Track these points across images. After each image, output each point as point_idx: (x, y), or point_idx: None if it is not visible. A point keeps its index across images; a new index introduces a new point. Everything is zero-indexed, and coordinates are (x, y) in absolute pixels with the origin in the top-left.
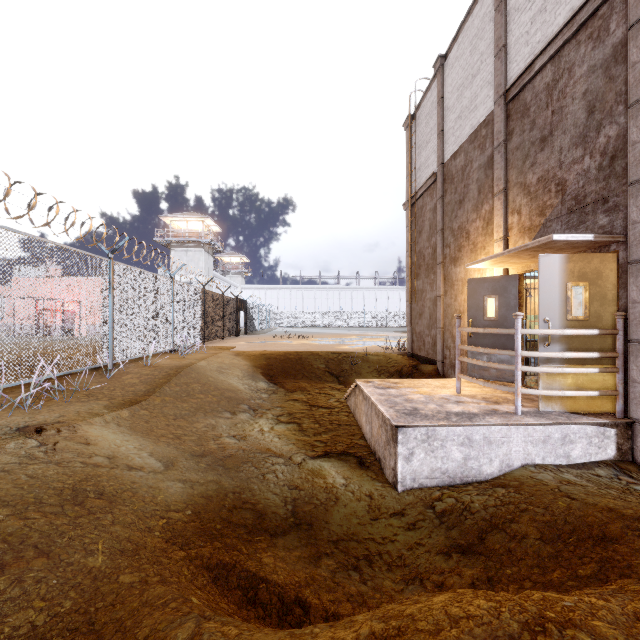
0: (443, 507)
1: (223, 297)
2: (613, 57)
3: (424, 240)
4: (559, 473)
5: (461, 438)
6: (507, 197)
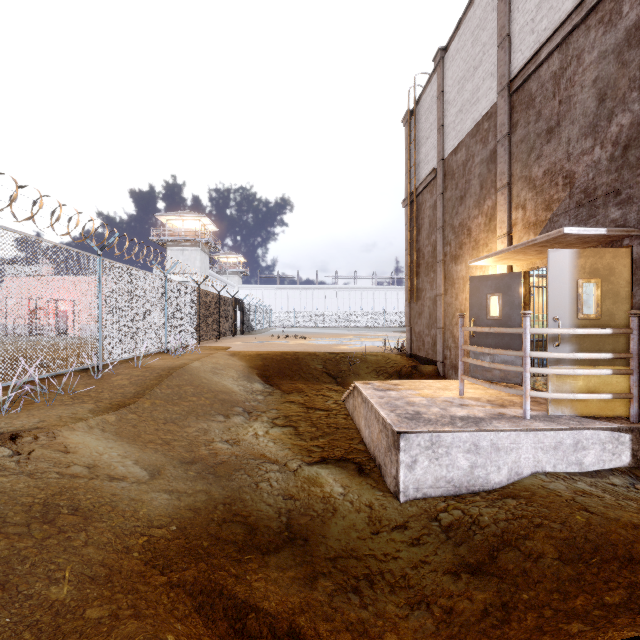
0: (449, 520)
1: (219, 296)
2: (626, 41)
3: (424, 238)
4: (572, 482)
5: (467, 445)
6: (511, 192)
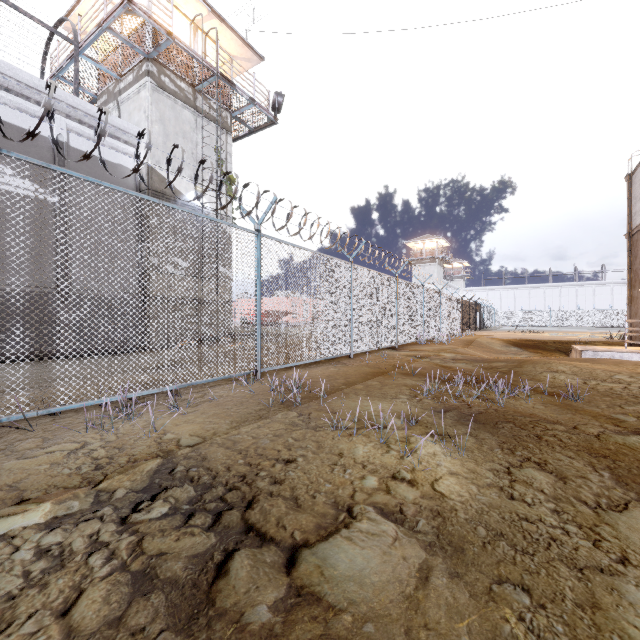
0: None
1: (469, 303)
2: None
3: (637, 263)
4: None
5: (609, 356)
6: None
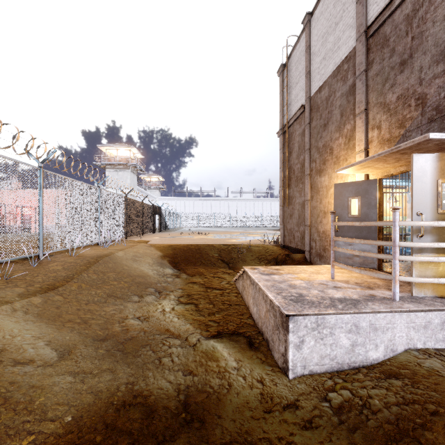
0: (339, 402)
1: (142, 204)
2: None
3: (294, 158)
4: (444, 359)
5: (349, 325)
6: (367, 116)
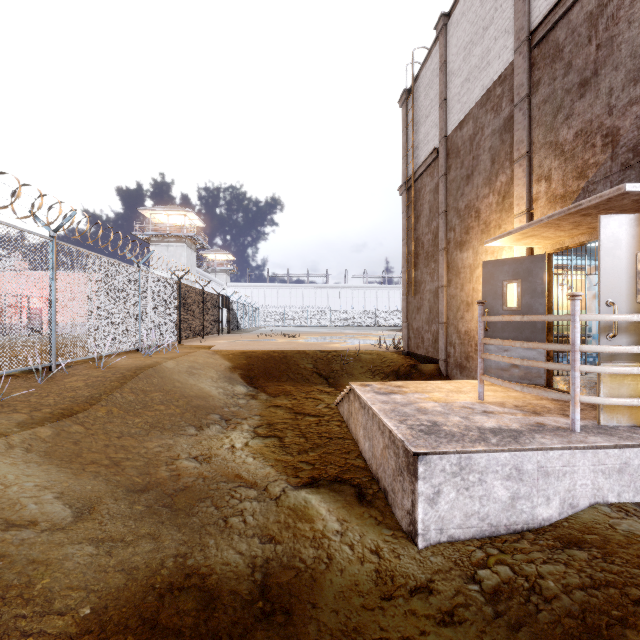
0: (495, 584)
1: (203, 292)
2: None
3: (423, 226)
4: None
5: (507, 469)
6: (531, 162)
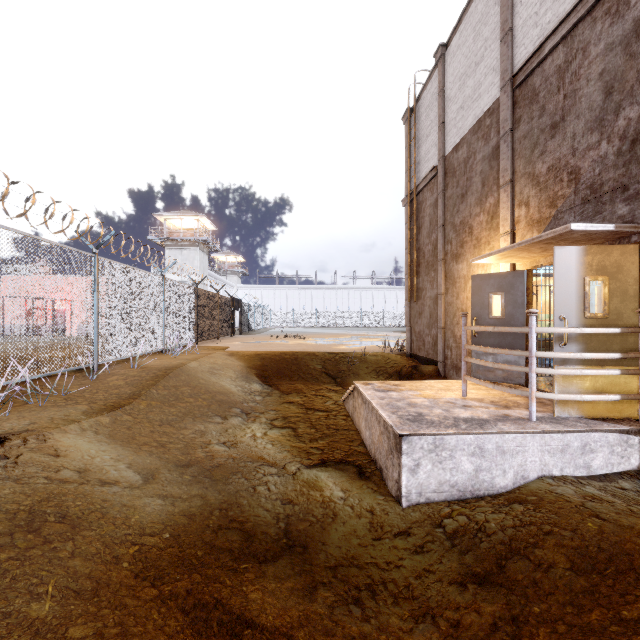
0: (454, 527)
1: (217, 296)
2: (634, 32)
3: (424, 237)
4: (580, 486)
5: (472, 447)
6: (514, 189)
